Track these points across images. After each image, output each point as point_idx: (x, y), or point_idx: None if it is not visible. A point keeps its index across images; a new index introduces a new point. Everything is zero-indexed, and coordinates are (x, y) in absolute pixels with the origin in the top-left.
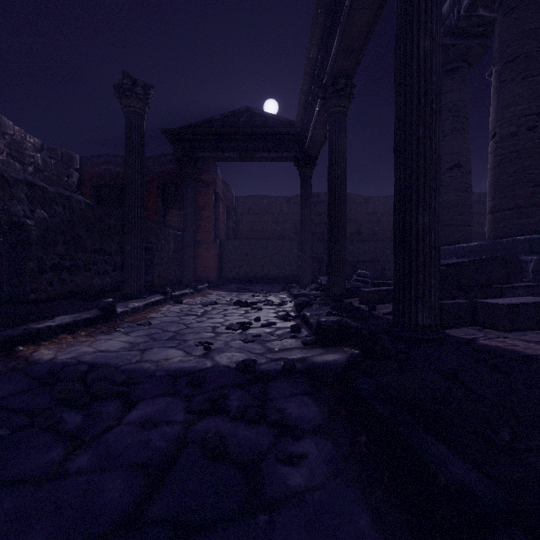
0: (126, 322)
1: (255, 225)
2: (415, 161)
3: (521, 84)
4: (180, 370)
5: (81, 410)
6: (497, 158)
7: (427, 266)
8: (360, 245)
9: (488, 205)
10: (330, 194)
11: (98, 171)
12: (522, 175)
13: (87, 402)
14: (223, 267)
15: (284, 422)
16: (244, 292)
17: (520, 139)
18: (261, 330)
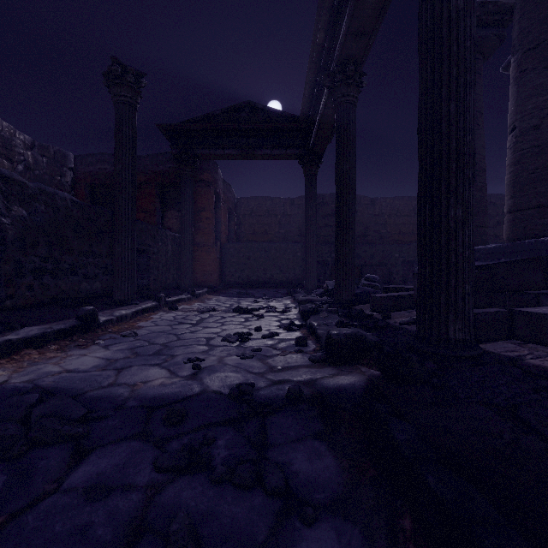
0: (109, 333)
1: (257, 228)
2: (445, 143)
3: (543, 73)
4: (158, 399)
5: (10, 465)
6: (517, 153)
7: (460, 268)
8: (367, 248)
9: (506, 204)
10: (338, 191)
11: (93, 170)
12: (545, 172)
13: (22, 451)
14: (224, 270)
15: (289, 487)
16: (245, 297)
17: (542, 133)
18: (262, 342)
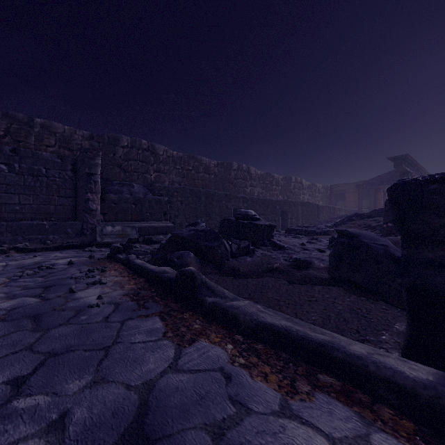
0: None
1: None
2: None
3: None
4: None
5: None
6: None
7: None
8: None
9: None
10: None
11: (336, 190)
12: None
13: None
14: None
15: None
16: None
17: None
18: None
